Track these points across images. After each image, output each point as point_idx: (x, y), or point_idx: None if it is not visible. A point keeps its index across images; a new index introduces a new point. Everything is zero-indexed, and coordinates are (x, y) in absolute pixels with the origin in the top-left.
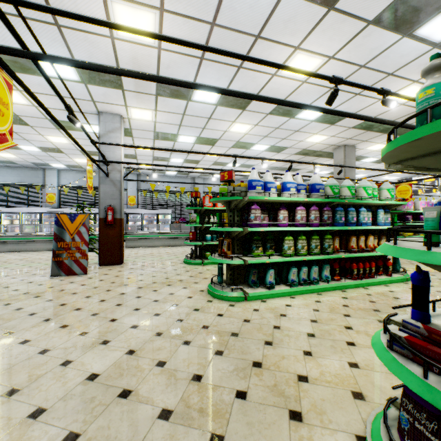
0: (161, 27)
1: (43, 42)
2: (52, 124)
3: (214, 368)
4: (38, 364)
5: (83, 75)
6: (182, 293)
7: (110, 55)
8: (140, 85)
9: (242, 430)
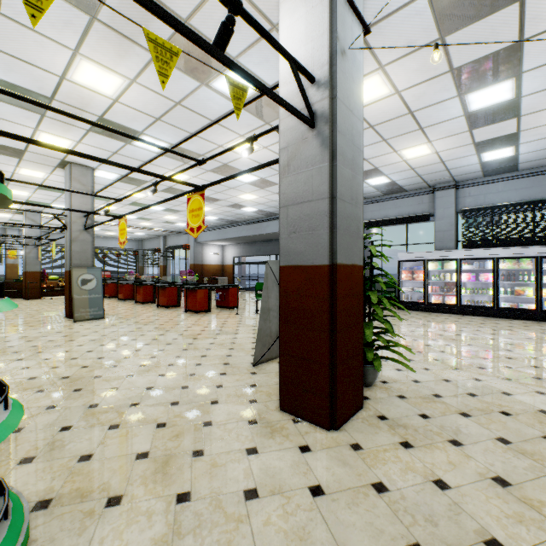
0: (67, 68)
1: (211, 102)
2: (481, 21)
3: (19, 343)
4: (118, 334)
5: (220, 69)
6: (39, 369)
7: (153, 71)
8: (141, 15)
9: (14, 338)
